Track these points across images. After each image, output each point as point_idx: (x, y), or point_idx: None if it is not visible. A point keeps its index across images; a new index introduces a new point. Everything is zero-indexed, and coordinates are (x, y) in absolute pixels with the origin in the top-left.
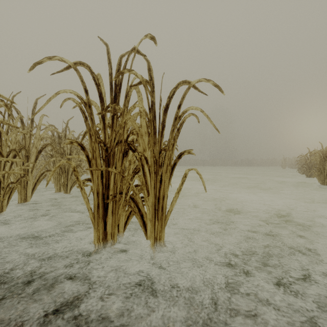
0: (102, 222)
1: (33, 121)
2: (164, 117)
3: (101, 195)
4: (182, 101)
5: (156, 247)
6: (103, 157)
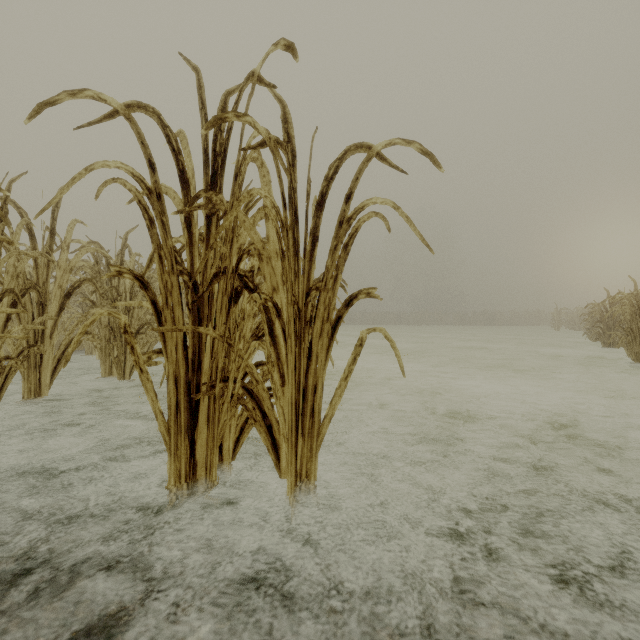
0: (187, 441)
1: (54, 234)
2: (316, 220)
3: (184, 384)
4: (353, 186)
5: (299, 493)
6: (189, 303)
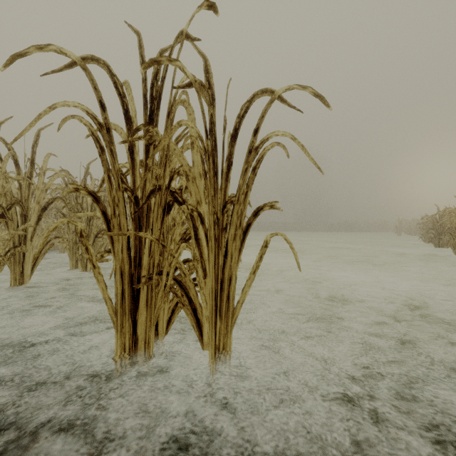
0: (130, 321)
1: (33, 163)
2: (231, 148)
3: (127, 276)
4: (260, 122)
5: (217, 362)
6: (132, 214)
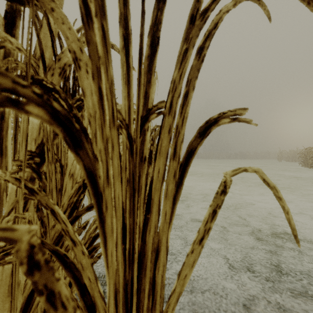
0: None
1: None
2: (157, 14)
3: None
4: None
5: None
6: None
